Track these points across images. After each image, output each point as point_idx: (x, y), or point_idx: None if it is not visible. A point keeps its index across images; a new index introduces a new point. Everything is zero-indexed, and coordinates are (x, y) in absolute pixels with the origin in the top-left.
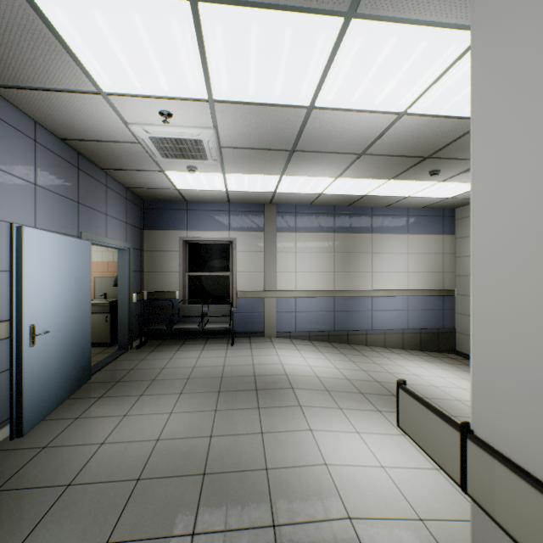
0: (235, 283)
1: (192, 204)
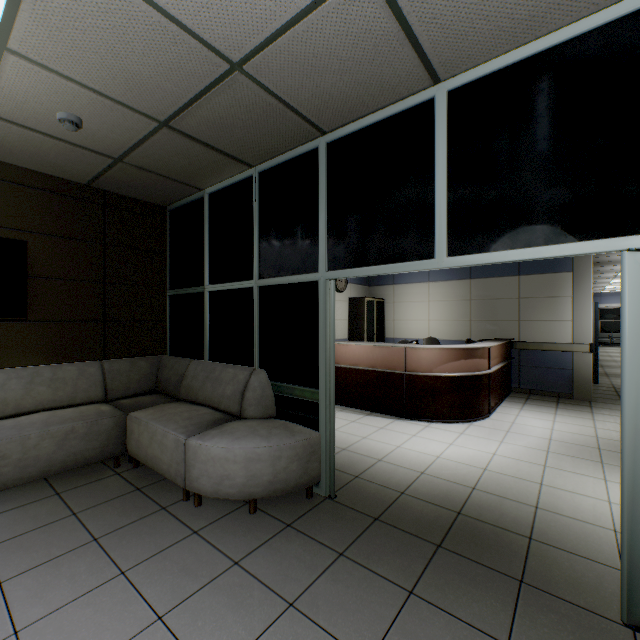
0: None
1: (601, 294)
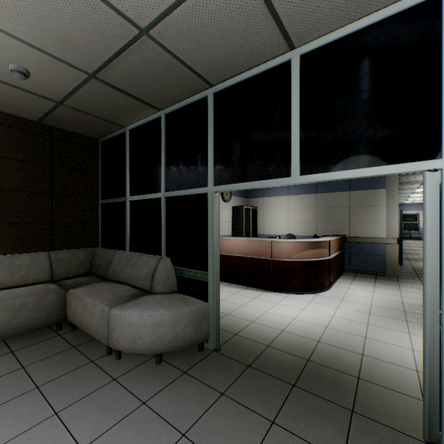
0: (419, 225)
1: (404, 204)
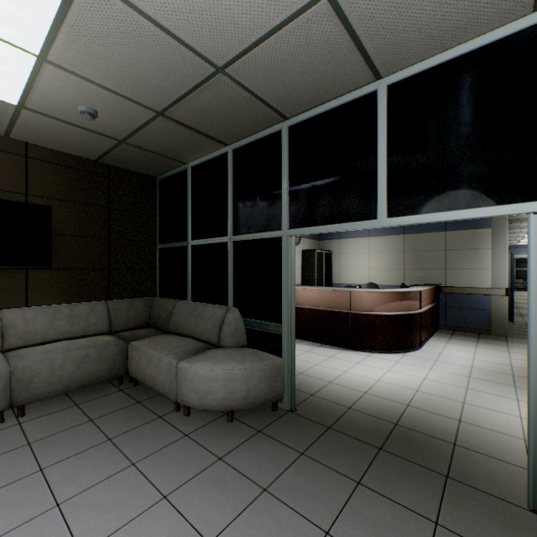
0: None
1: (517, 246)
